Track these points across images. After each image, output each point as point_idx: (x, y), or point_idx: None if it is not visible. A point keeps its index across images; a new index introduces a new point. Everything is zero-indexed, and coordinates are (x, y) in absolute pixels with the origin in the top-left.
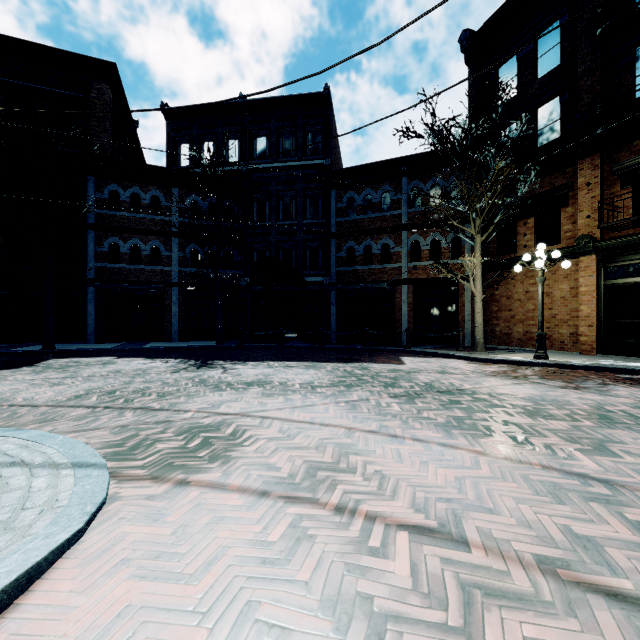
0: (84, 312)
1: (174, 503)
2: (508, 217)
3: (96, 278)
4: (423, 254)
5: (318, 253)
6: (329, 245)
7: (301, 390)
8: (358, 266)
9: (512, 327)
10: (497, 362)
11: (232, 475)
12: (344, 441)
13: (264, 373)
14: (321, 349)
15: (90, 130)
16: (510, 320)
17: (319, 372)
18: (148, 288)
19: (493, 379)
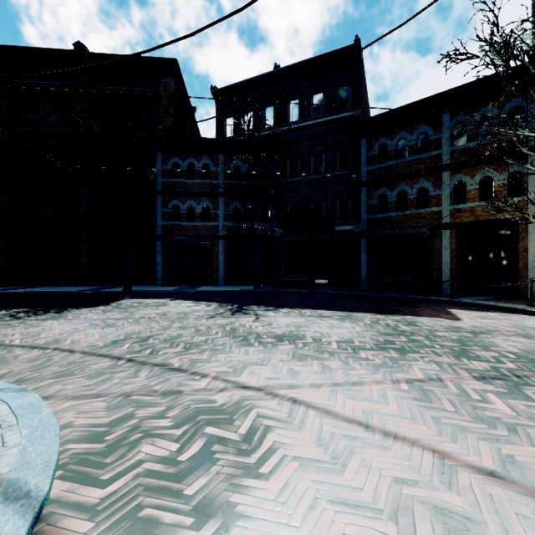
0: (155, 261)
1: None
2: None
3: (162, 234)
4: (469, 195)
5: (348, 203)
6: (359, 194)
7: (340, 352)
8: (391, 213)
9: None
10: None
11: None
12: (445, 500)
13: (295, 323)
14: (352, 296)
15: (159, 116)
16: None
17: (356, 326)
18: (200, 241)
19: None
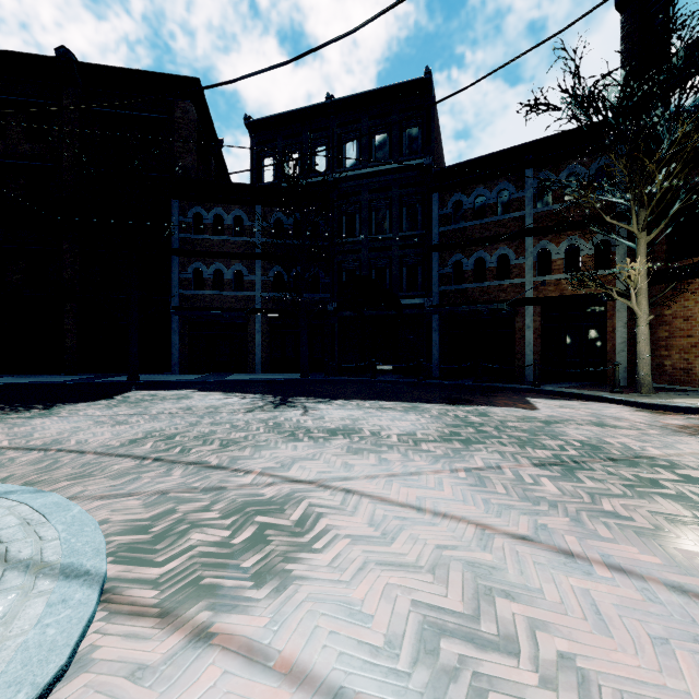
0: (169, 342)
1: (170, 698)
2: (685, 208)
3: (180, 306)
4: (555, 265)
5: (417, 270)
6: (430, 260)
7: (400, 445)
8: (467, 284)
9: (693, 360)
10: (681, 410)
11: (286, 626)
12: (478, 557)
13: (352, 416)
14: (421, 385)
15: (175, 152)
16: (689, 350)
17: (422, 417)
18: (231, 315)
19: (691, 440)
